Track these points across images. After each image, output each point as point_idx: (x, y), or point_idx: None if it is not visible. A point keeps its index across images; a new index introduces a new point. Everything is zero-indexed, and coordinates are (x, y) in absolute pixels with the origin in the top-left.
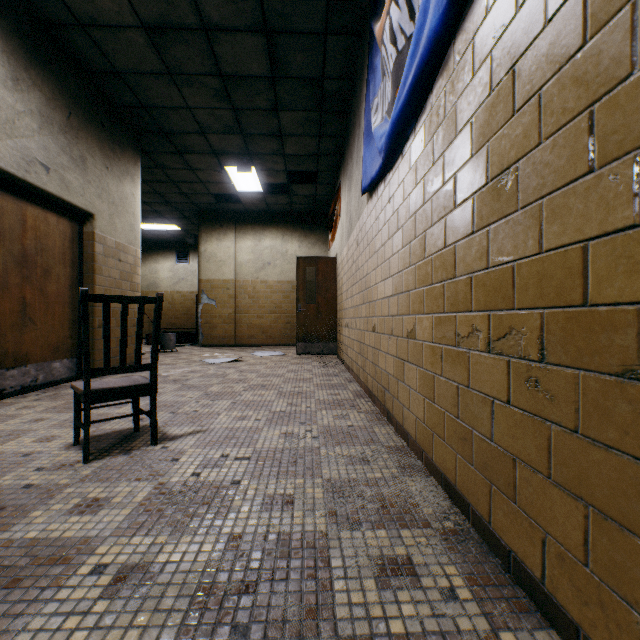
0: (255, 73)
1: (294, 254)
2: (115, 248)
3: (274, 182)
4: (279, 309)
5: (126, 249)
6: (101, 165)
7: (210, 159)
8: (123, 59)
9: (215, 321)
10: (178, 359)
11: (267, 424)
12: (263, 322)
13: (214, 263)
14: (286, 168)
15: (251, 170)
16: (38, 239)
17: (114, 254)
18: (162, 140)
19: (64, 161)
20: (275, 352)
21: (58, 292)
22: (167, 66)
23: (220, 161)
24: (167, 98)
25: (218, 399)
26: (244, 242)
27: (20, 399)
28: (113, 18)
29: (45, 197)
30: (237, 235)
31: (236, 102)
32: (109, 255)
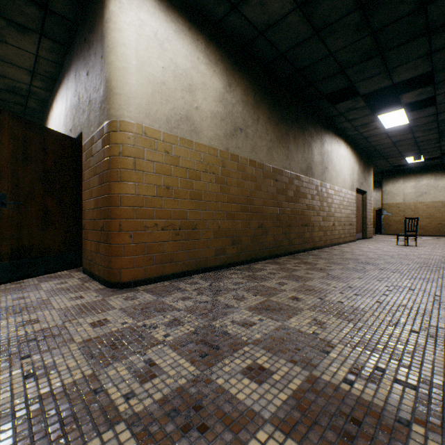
0: (430, 139)
1: (443, 186)
2: (368, 200)
3: (431, 157)
4: (432, 216)
5: (370, 199)
6: (367, 176)
7: (398, 158)
8: (380, 148)
9: (390, 223)
10: (383, 237)
11: (444, 247)
12: (420, 223)
13: (390, 195)
14: (440, 152)
15: (420, 159)
16: (358, 202)
17: (368, 202)
18: (380, 158)
19: (363, 180)
20: (432, 237)
21: (360, 215)
22: (395, 145)
23: (403, 157)
24: (390, 150)
25: (421, 244)
26: (408, 183)
27: (360, 241)
28: (383, 143)
29: (359, 191)
30: (403, 180)
31: (419, 145)
32: (368, 202)
